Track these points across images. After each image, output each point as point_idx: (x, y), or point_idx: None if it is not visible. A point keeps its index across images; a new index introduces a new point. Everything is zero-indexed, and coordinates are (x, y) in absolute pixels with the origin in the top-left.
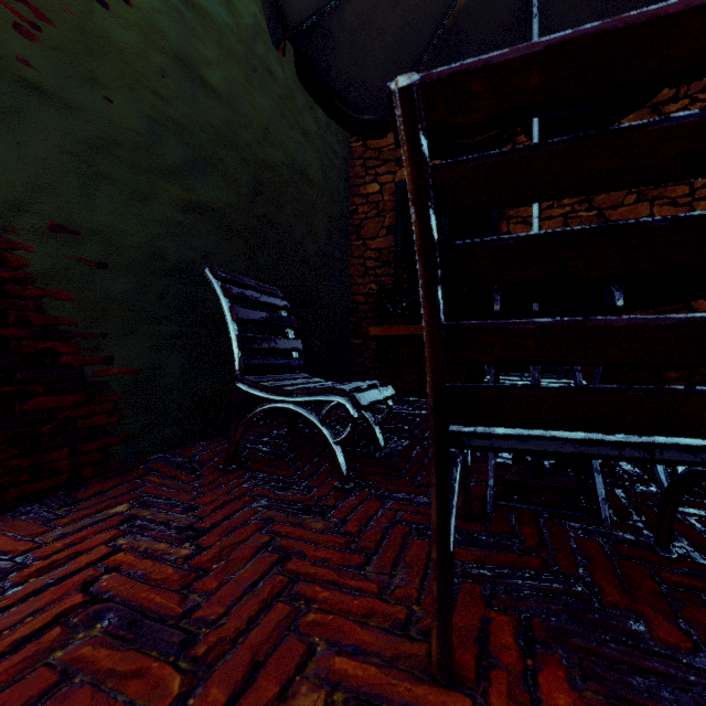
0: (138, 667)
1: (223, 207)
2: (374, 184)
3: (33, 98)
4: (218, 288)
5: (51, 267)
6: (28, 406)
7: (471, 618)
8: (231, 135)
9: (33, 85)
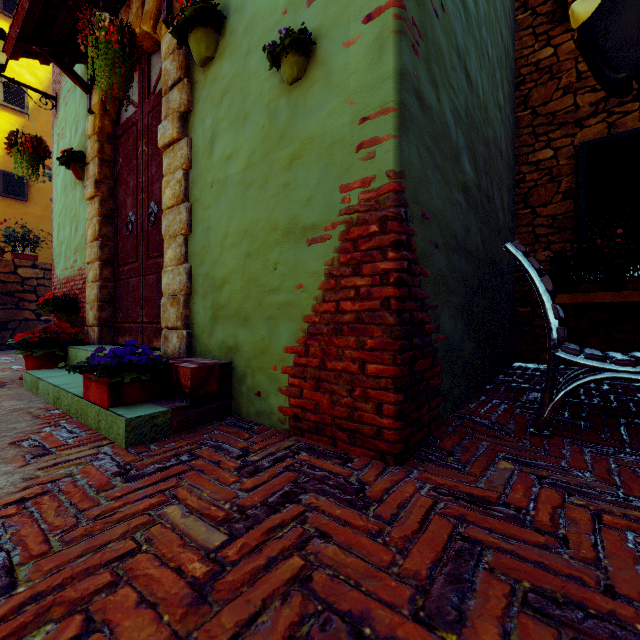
0: None
1: (472, 186)
2: (546, 150)
3: (417, 106)
4: (525, 260)
5: (422, 249)
6: (416, 368)
7: None
8: (474, 118)
9: (417, 94)
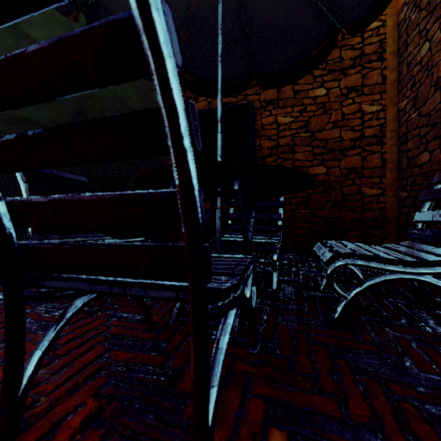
0: None
1: (46, 122)
2: None
3: None
4: (19, 176)
5: None
6: None
7: (73, 405)
8: None
9: None
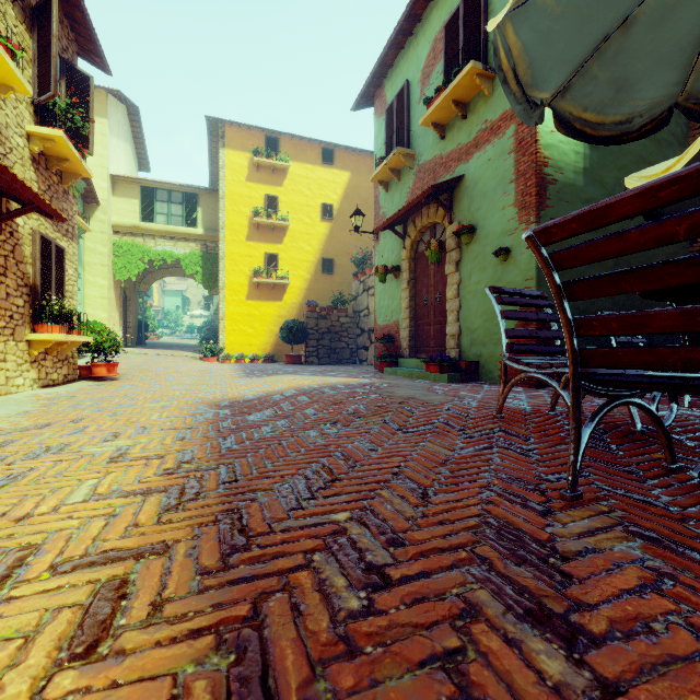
0: None
1: None
2: None
3: None
4: None
5: None
6: None
7: None
8: None
9: None
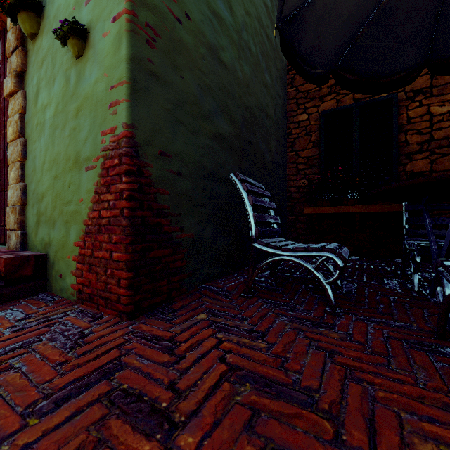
0: (293, 412)
1: (229, 136)
2: (303, 115)
3: (153, 81)
4: (240, 185)
5: (159, 176)
6: (151, 255)
7: None
8: (232, 91)
9: (153, 73)
